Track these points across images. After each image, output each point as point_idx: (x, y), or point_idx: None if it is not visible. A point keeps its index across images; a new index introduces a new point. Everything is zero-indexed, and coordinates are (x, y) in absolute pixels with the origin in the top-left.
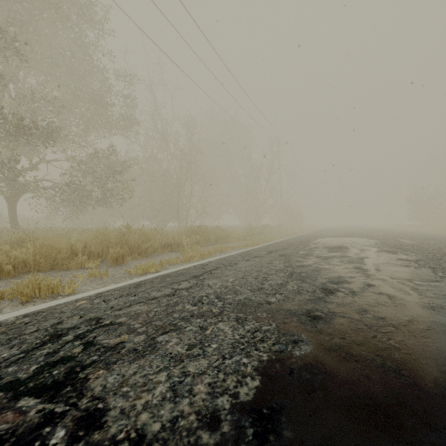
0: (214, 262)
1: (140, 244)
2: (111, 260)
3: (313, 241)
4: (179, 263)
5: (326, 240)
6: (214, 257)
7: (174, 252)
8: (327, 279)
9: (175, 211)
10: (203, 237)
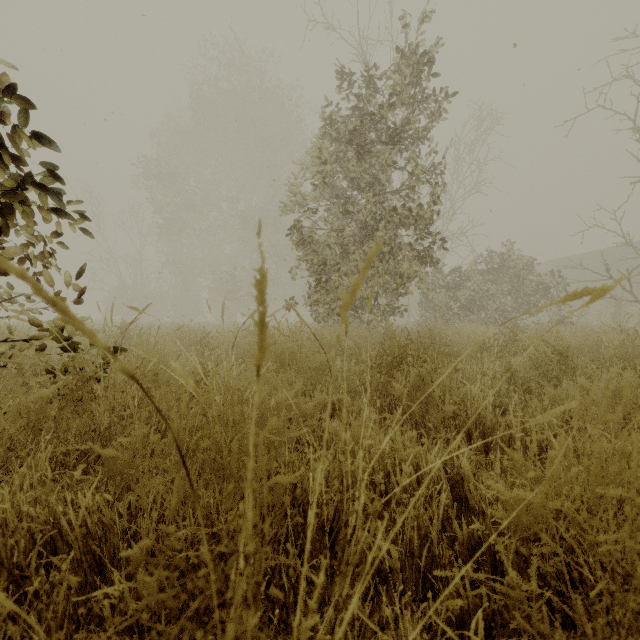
0: None
1: None
2: None
3: None
4: None
5: None
6: None
7: None
8: None
9: None
10: None
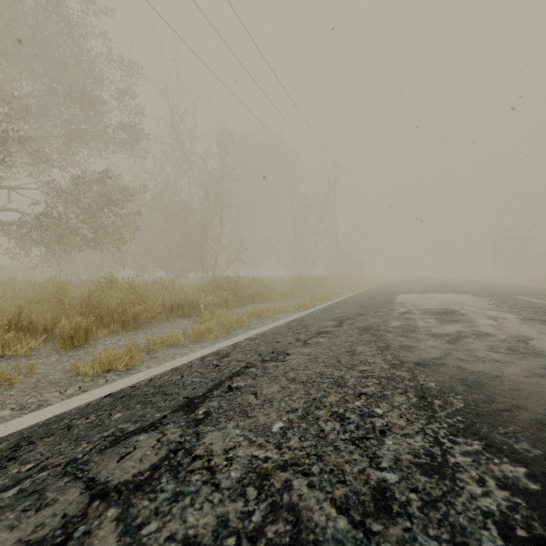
0: (244, 347)
1: (126, 308)
2: (60, 340)
3: (395, 300)
4: (185, 343)
5: (411, 297)
6: (246, 332)
7: (186, 318)
8: (543, 428)
9: (200, 257)
10: (232, 294)
